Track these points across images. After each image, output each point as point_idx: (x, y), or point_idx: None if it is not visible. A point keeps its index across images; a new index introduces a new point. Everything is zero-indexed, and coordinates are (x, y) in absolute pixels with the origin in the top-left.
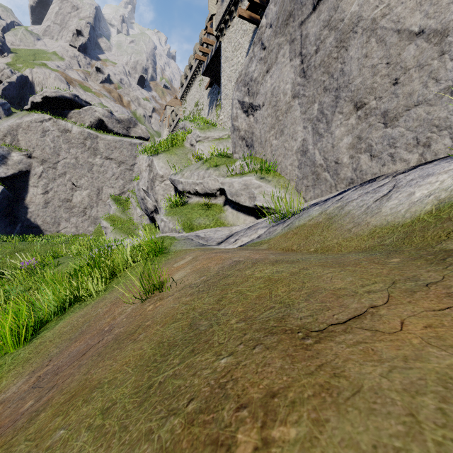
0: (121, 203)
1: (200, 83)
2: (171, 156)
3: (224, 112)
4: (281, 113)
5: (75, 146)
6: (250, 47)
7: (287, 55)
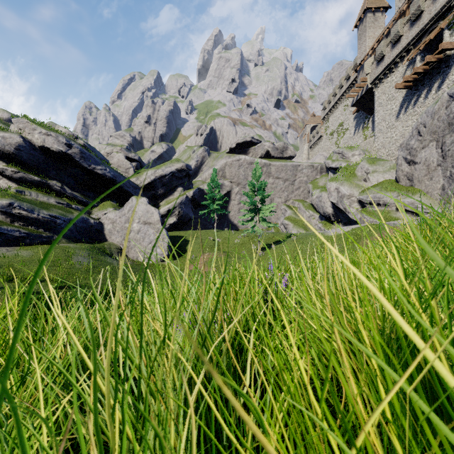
0: (292, 208)
1: (345, 108)
2: (351, 183)
3: (378, 141)
4: (430, 170)
5: None
6: (404, 101)
7: (434, 146)
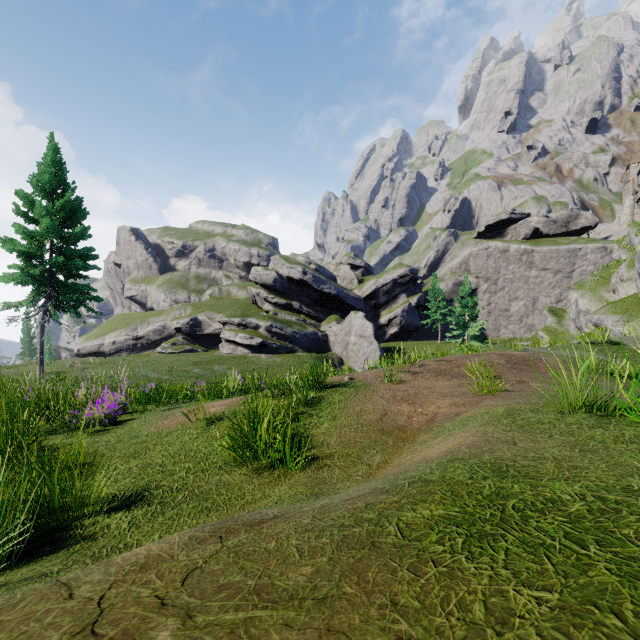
0: (556, 314)
1: None
2: (594, 294)
3: None
4: None
5: (512, 263)
6: None
7: None
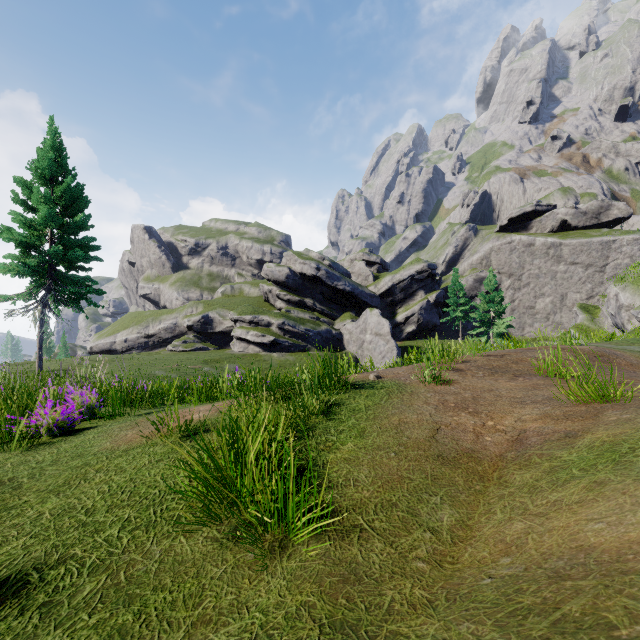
0: (589, 311)
1: None
2: (638, 287)
3: None
4: None
5: (538, 258)
6: None
7: None
